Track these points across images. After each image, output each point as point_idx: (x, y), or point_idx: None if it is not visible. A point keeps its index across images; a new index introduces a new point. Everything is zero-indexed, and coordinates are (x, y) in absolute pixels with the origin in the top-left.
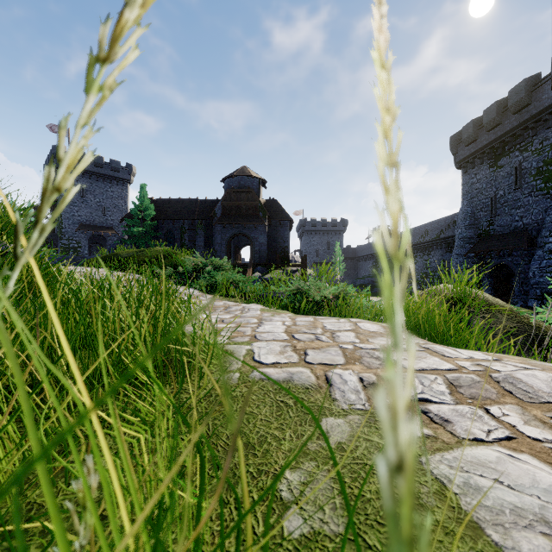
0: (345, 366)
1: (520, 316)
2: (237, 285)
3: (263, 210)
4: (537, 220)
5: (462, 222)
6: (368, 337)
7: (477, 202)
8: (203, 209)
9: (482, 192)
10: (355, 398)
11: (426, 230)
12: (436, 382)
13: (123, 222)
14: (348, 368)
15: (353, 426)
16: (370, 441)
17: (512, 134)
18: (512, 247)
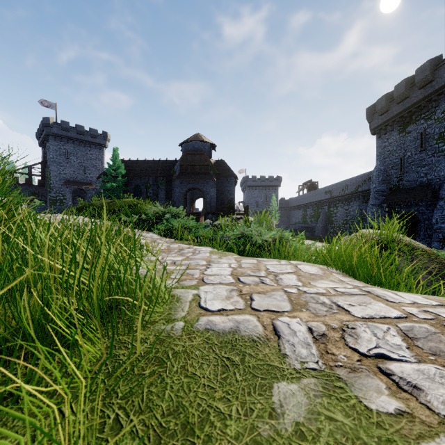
0: (292, 313)
1: (440, 258)
2: (191, 230)
3: (213, 169)
4: (439, 176)
5: (376, 178)
6: (310, 280)
7: (389, 161)
8: (165, 168)
9: (393, 154)
10: (307, 353)
11: (346, 185)
12: (390, 333)
13: (100, 179)
14: (296, 316)
15: (309, 395)
16: (333, 420)
17: (418, 106)
18: (418, 199)
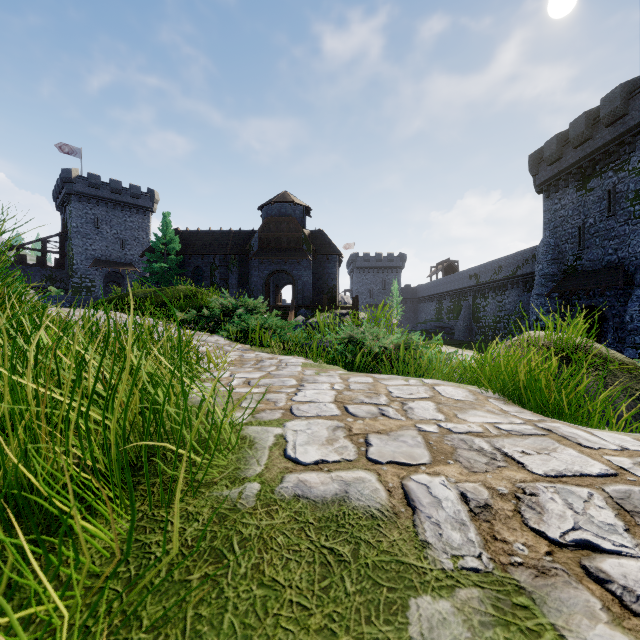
0: (432, 467)
1: None
2: (274, 331)
3: (307, 243)
4: (635, 253)
5: (544, 257)
6: (455, 410)
7: (561, 232)
8: (238, 241)
9: (568, 221)
10: (461, 539)
11: (499, 266)
12: (594, 504)
13: (145, 258)
14: (439, 472)
15: (472, 623)
16: None
17: (605, 151)
18: (605, 286)
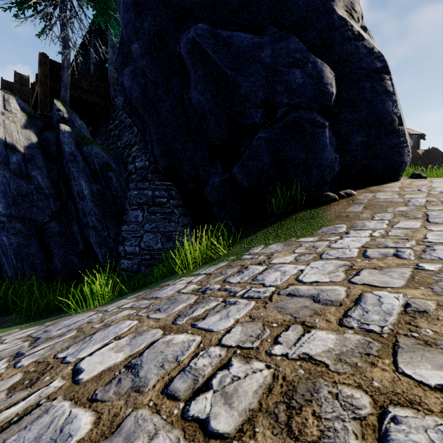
0: None
1: None
2: None
3: (421, 159)
4: None
5: None
6: None
7: None
8: None
9: None
10: None
11: None
12: None
13: None
14: None
15: None
16: None
17: None
18: None
